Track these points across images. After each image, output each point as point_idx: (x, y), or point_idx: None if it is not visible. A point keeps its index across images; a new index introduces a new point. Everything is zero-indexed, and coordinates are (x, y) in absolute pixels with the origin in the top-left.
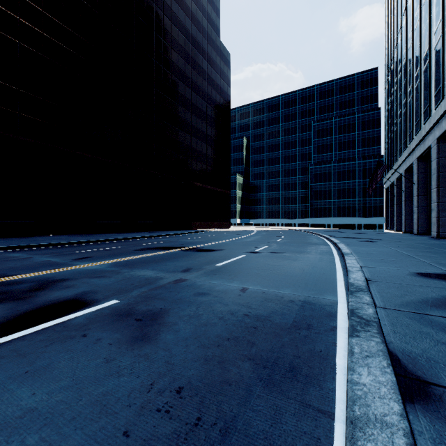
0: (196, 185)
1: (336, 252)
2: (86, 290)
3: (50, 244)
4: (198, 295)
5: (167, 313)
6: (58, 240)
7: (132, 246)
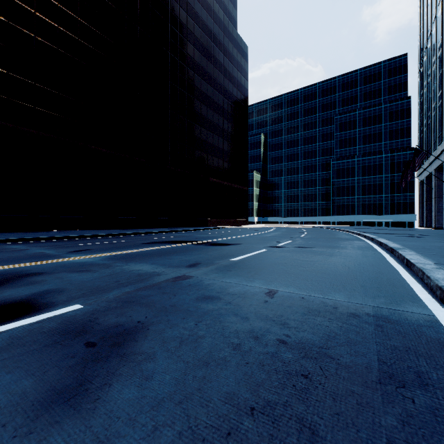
0: (213, 181)
1: (379, 247)
2: (50, 289)
3: (58, 237)
4: (203, 300)
5: (145, 331)
6: (69, 233)
7: (141, 240)
